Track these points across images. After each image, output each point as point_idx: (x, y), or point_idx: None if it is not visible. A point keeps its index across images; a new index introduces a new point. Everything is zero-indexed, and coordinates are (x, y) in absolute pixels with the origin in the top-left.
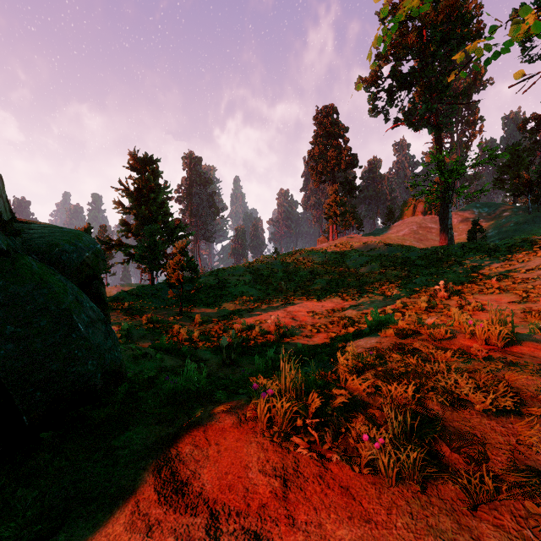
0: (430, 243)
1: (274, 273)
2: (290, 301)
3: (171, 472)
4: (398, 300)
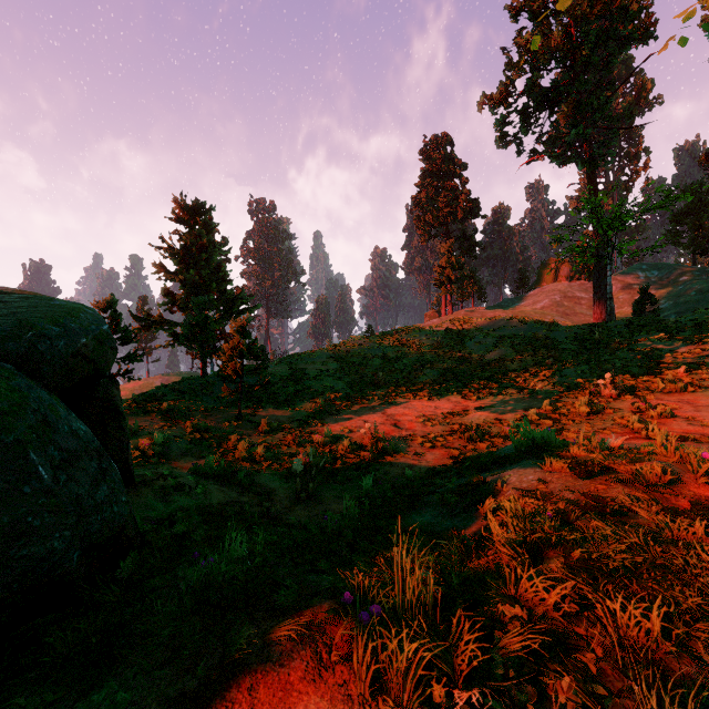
0: (580, 319)
1: (368, 360)
2: (390, 399)
3: None
4: (545, 400)
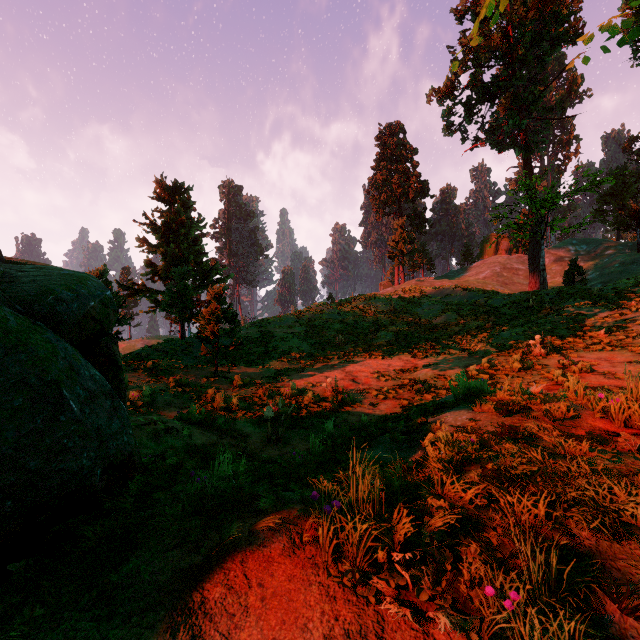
0: (517, 288)
1: (329, 324)
2: (349, 358)
3: (191, 637)
4: (484, 358)
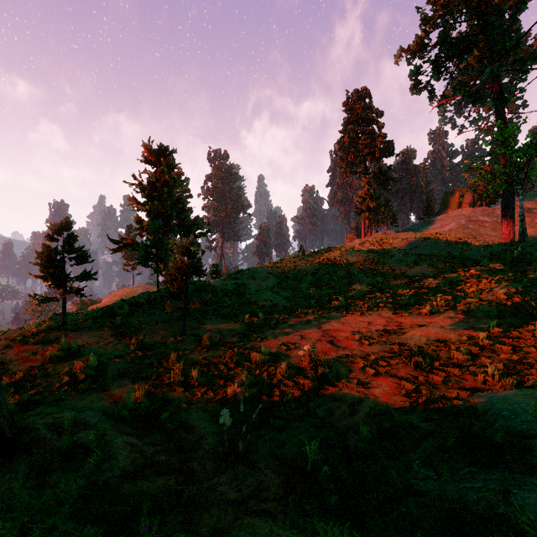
0: (485, 239)
1: (302, 276)
2: (324, 313)
3: None
4: (492, 322)
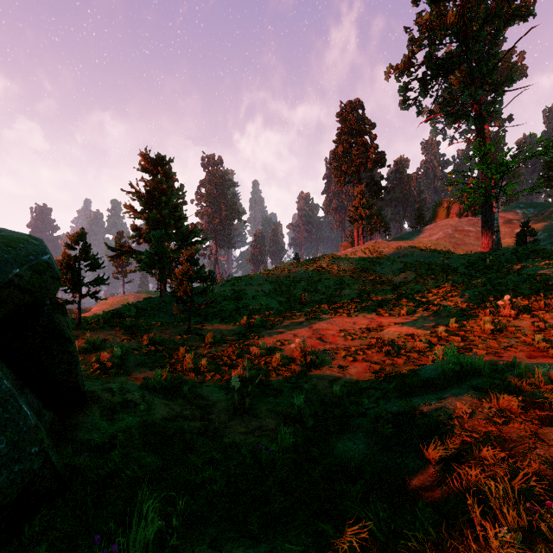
0: (469, 248)
1: (296, 282)
2: (315, 316)
3: None
4: (452, 319)
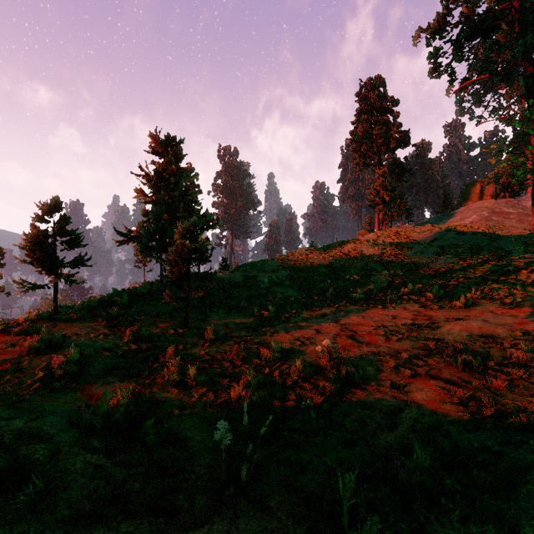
0: (511, 232)
1: (314, 268)
2: (341, 306)
3: None
4: None
